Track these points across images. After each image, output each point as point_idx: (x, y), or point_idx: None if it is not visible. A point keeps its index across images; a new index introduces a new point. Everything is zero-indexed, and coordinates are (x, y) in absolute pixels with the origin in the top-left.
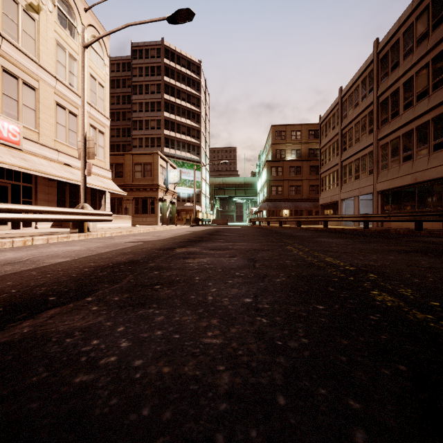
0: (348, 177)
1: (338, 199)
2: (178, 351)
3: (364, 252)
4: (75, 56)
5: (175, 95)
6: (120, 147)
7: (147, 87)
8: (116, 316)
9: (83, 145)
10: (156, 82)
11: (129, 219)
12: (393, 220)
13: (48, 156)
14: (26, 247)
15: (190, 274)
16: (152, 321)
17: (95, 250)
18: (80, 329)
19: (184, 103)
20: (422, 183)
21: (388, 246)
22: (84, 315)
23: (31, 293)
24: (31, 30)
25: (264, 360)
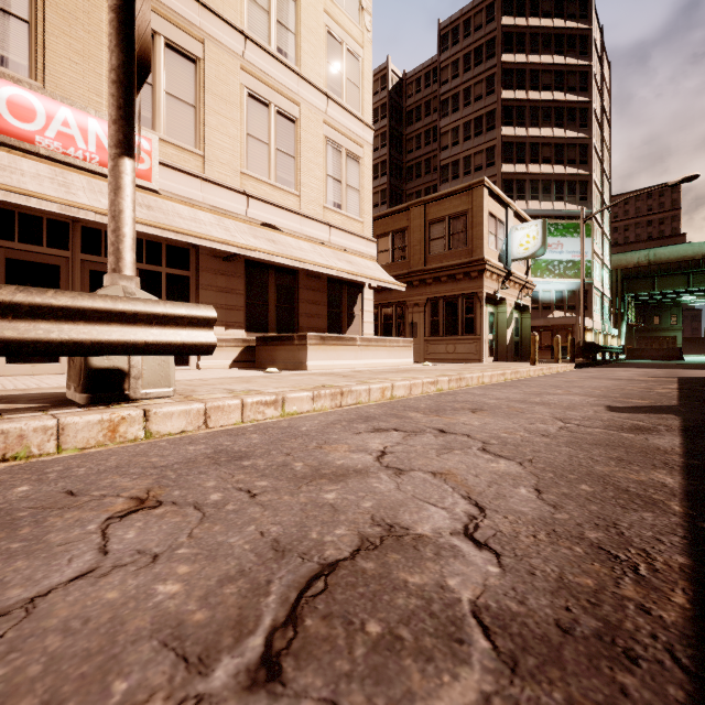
0: None
1: None
2: None
3: None
4: None
5: (526, 85)
6: None
7: (466, 93)
8: None
9: (113, 24)
10: (485, 73)
11: (406, 346)
12: None
13: (222, 207)
14: None
15: None
16: None
17: None
18: None
19: (547, 95)
20: None
21: None
22: None
23: None
24: None
25: None
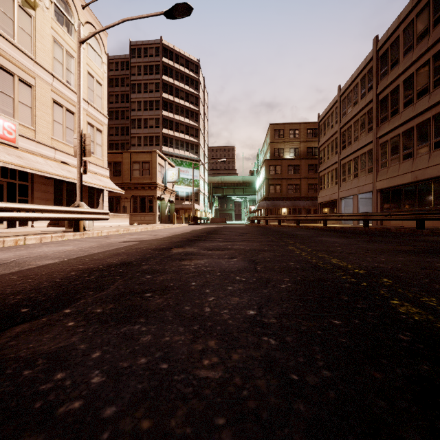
0: (347, 175)
1: (337, 197)
2: (164, 392)
3: (370, 252)
4: (73, 53)
5: (173, 94)
6: (119, 145)
7: (145, 86)
8: (94, 335)
9: (79, 142)
10: (155, 80)
11: (127, 217)
12: (394, 219)
13: (44, 154)
14: (16, 247)
15: (185, 278)
16: (136, 343)
17: (88, 250)
18: (46, 355)
19: (182, 102)
20: (423, 182)
21: (393, 245)
22: (55, 334)
23: (2, 303)
24: (27, 27)
25: (278, 408)
